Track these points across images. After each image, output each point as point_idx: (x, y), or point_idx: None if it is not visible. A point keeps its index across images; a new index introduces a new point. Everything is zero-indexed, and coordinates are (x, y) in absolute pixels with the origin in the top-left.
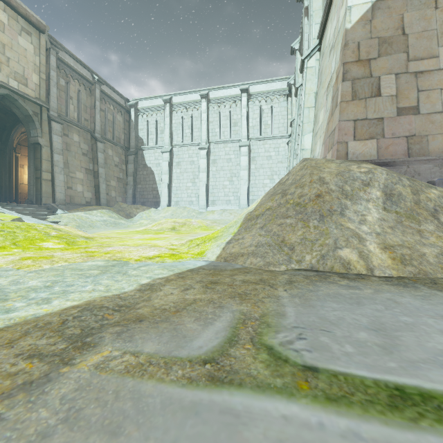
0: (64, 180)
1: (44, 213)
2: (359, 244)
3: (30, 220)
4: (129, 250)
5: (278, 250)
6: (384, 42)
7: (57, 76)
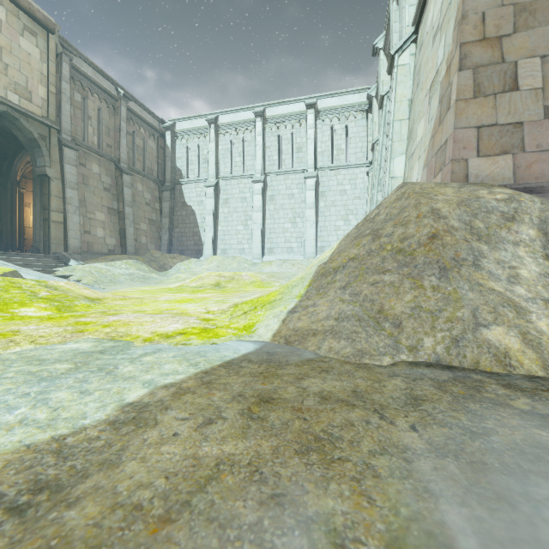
0: (79, 222)
1: (52, 265)
2: (519, 319)
3: (30, 274)
4: (141, 320)
5: (375, 327)
6: (523, 10)
7: (70, 89)
